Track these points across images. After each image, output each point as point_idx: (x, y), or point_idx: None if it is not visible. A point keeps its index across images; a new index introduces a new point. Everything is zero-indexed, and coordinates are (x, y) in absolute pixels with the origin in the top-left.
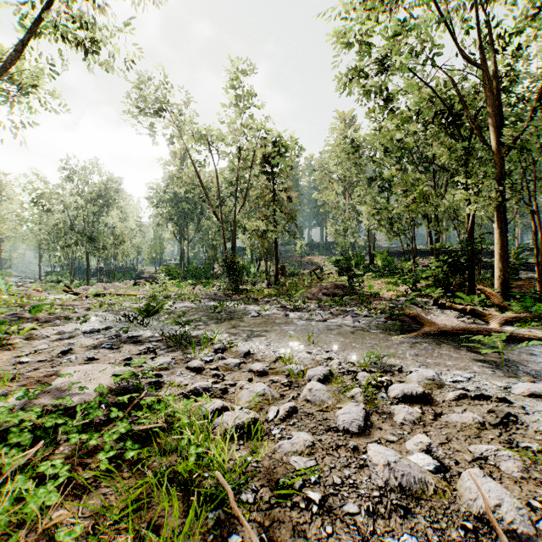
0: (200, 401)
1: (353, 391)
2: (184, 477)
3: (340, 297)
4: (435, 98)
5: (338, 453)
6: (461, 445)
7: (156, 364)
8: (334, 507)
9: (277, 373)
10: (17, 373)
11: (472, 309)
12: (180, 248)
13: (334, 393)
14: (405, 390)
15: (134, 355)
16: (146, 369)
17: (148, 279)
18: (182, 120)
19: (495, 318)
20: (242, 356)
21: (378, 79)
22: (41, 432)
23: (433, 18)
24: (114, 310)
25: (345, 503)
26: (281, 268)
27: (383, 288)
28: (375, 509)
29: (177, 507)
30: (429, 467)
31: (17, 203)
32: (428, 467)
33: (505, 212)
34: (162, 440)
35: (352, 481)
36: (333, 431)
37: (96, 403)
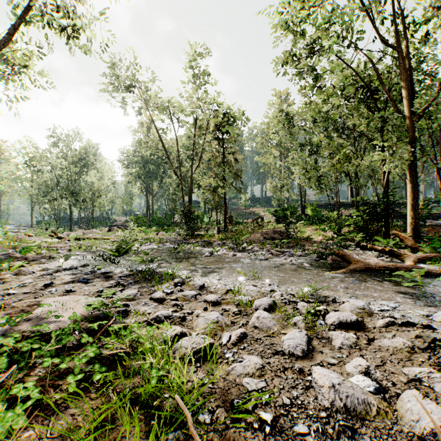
0: (161, 328)
1: (295, 319)
2: (146, 397)
3: (278, 240)
4: (356, 77)
5: (285, 375)
6: (395, 367)
7: (123, 295)
8: (285, 427)
9: (228, 303)
10: (3, 303)
11: (390, 250)
12: (146, 201)
13: (279, 320)
14: (340, 318)
15: (105, 288)
16: (115, 300)
17: (120, 227)
18: (148, 96)
19: (410, 257)
20: (198, 288)
21: (310, 61)
22: (19, 356)
23: (357, 6)
24: (91, 251)
25: (296, 423)
26: (229, 217)
27: (313, 233)
28: (324, 429)
29: (138, 431)
30: (370, 389)
31: (13, 165)
32: (369, 388)
33: (415, 170)
34: (127, 363)
35: (300, 402)
36: (279, 354)
37: (69, 330)
